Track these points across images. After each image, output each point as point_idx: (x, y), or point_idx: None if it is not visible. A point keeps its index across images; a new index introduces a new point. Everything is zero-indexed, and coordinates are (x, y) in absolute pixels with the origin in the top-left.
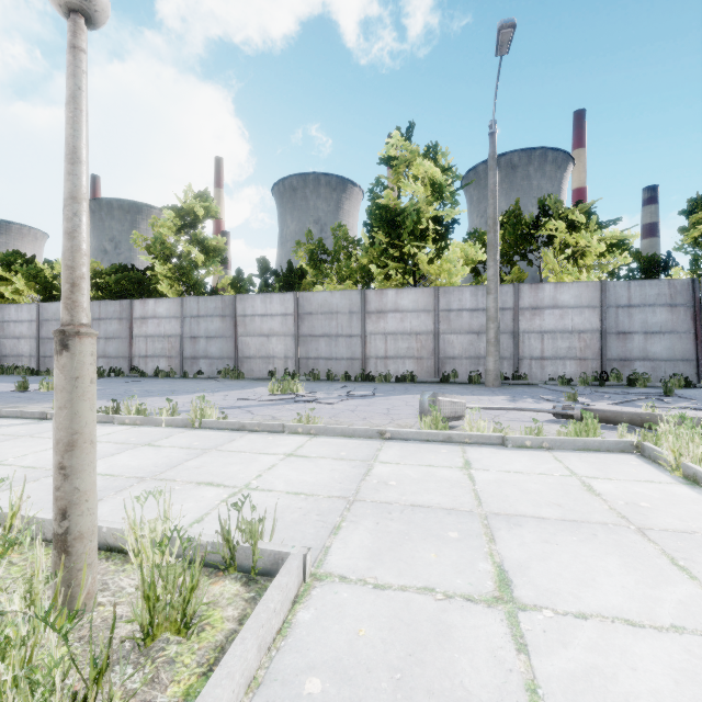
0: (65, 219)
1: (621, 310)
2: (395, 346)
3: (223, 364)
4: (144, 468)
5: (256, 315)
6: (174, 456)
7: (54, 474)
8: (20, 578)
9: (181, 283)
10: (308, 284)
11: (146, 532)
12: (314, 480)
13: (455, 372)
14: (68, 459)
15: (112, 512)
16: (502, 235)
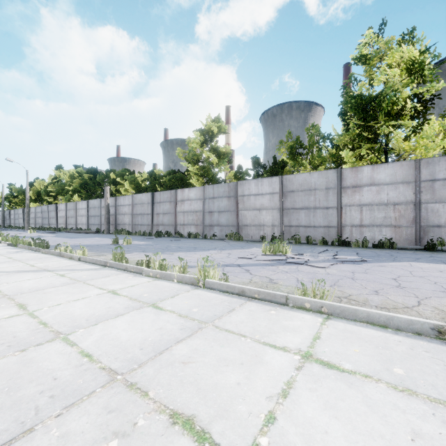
0: None
1: None
2: (370, 215)
3: (228, 230)
4: (127, 350)
5: (251, 195)
6: (167, 330)
7: None
8: None
9: (203, 177)
10: (288, 171)
11: None
12: None
13: (441, 240)
14: None
15: None
16: None
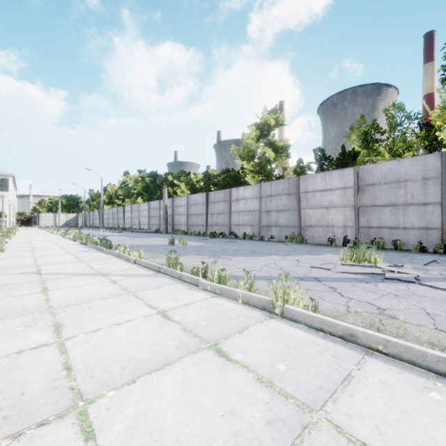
0: None
1: None
2: None
3: (288, 231)
4: None
5: (316, 191)
6: (244, 422)
7: None
8: None
9: (259, 174)
10: (362, 162)
11: None
12: None
13: None
14: None
15: None
16: None
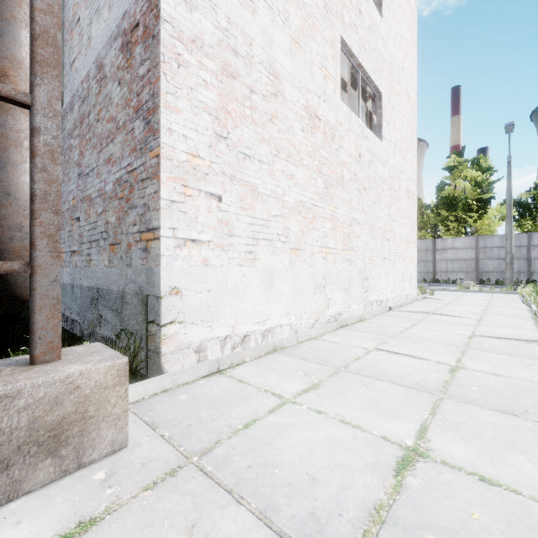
0: None
1: None
2: (452, 266)
3: None
4: None
5: None
6: None
7: None
8: None
9: None
10: None
11: None
12: None
13: (489, 279)
14: None
15: None
16: None
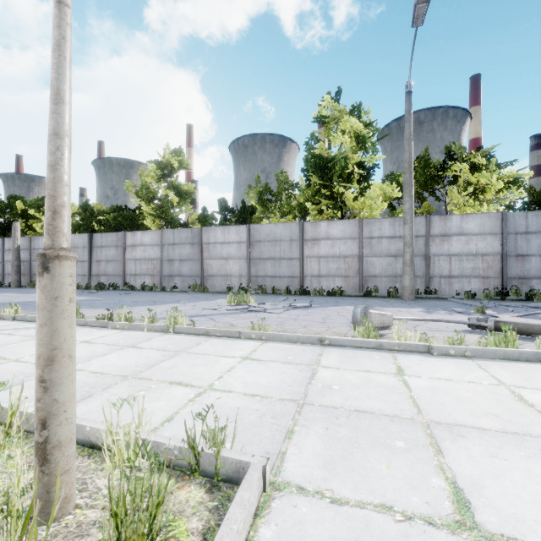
0: (48, 153)
1: (519, 237)
2: (327, 266)
3: (192, 281)
4: (127, 368)
5: (217, 243)
6: (152, 357)
7: (35, 386)
8: (13, 473)
9: (161, 219)
10: (257, 218)
11: (121, 436)
12: (267, 383)
13: (376, 288)
14: (48, 372)
15: (98, 408)
16: (414, 176)
